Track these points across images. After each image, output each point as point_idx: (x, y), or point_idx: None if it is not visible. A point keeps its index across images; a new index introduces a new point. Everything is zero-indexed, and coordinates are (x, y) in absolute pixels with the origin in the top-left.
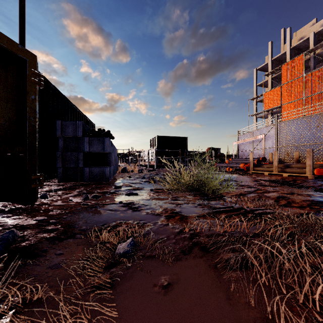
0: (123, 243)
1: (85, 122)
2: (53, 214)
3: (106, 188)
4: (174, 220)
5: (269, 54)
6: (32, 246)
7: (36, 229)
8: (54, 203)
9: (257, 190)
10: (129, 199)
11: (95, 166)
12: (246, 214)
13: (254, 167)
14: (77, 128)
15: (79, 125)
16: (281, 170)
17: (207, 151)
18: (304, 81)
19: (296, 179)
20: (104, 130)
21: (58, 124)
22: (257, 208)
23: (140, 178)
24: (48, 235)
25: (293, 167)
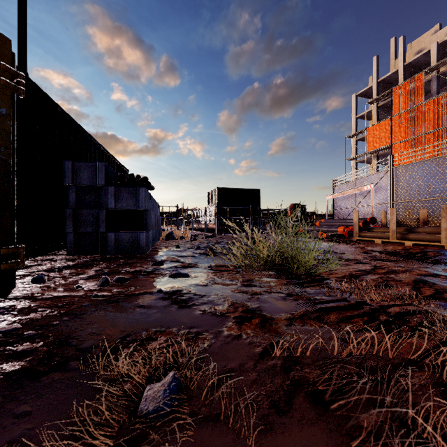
0: (156, 384)
1: (112, 166)
2: (35, 317)
3: (140, 265)
4: (250, 326)
5: (374, 74)
6: None
7: None
8: (49, 293)
9: (375, 268)
10: (174, 284)
11: (124, 231)
12: (374, 314)
13: (359, 231)
14: (97, 173)
15: (100, 168)
16: (402, 237)
17: (290, 208)
18: (423, 111)
19: (426, 250)
20: (139, 177)
21: (67, 167)
22: (387, 301)
23: (193, 249)
24: (12, 367)
25: (420, 232)
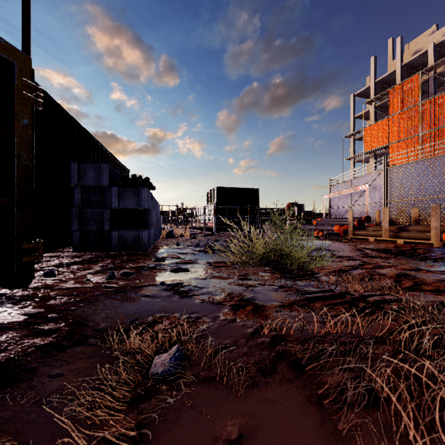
0: (164, 354)
1: (114, 166)
2: (55, 303)
3: (142, 261)
4: (244, 312)
5: (372, 74)
6: (11, 362)
7: (23, 330)
8: (62, 285)
9: (363, 263)
10: (176, 277)
11: (127, 229)
12: (354, 302)
13: (354, 230)
14: (101, 174)
15: (105, 169)
16: (394, 235)
17: (287, 207)
18: (420, 111)
19: (416, 247)
20: (141, 178)
21: (73, 168)
22: (369, 292)
23: (193, 247)
24: (42, 341)
25: (412, 230)
